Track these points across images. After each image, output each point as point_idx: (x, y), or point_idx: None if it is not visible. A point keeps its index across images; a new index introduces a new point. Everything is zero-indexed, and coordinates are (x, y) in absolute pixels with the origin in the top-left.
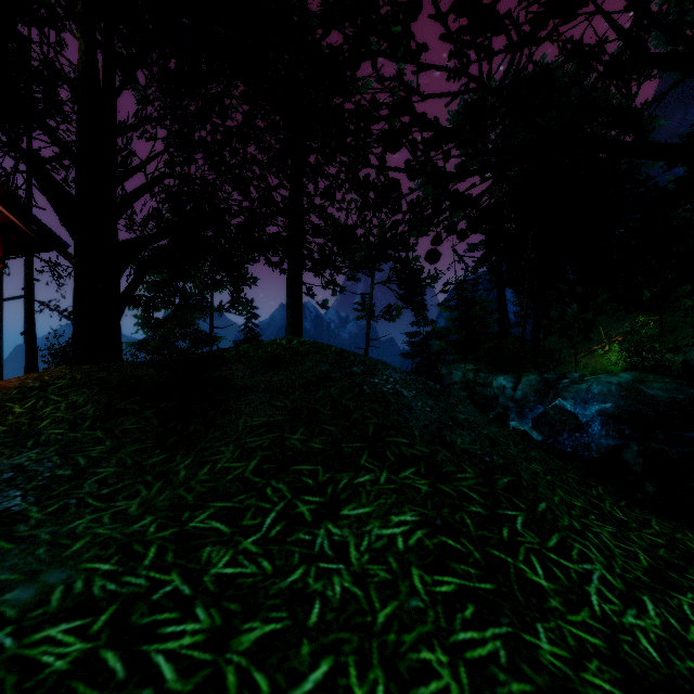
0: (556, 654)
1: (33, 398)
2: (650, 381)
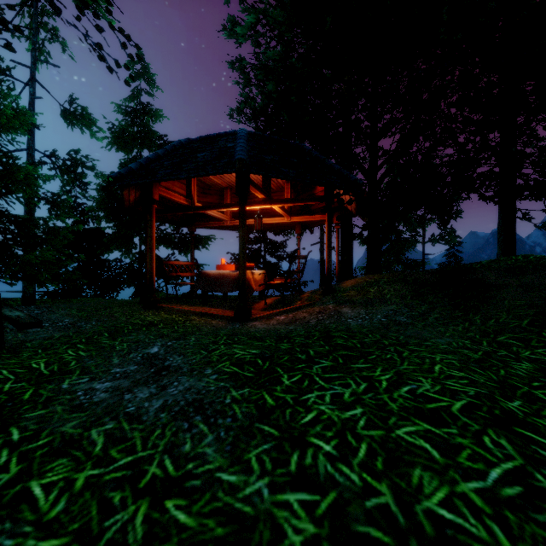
0: None
1: (375, 286)
2: None
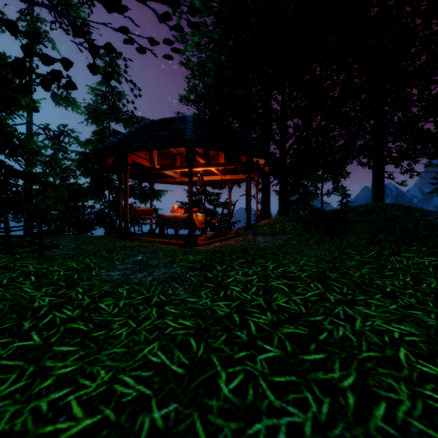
0: None
1: (280, 223)
2: None
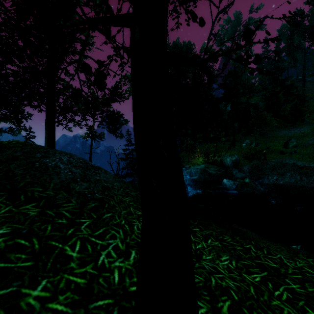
0: (39, 296)
1: None
2: (210, 167)
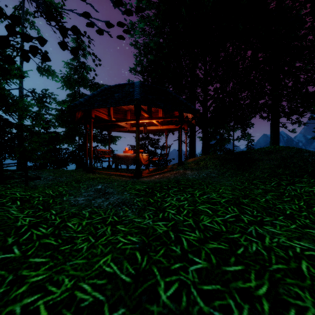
0: None
1: (203, 161)
2: None
